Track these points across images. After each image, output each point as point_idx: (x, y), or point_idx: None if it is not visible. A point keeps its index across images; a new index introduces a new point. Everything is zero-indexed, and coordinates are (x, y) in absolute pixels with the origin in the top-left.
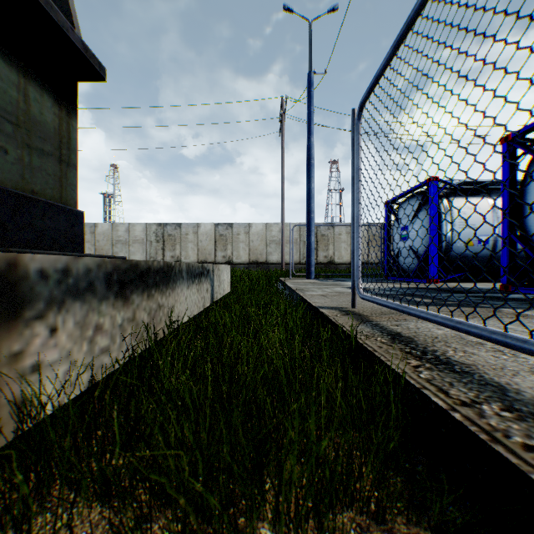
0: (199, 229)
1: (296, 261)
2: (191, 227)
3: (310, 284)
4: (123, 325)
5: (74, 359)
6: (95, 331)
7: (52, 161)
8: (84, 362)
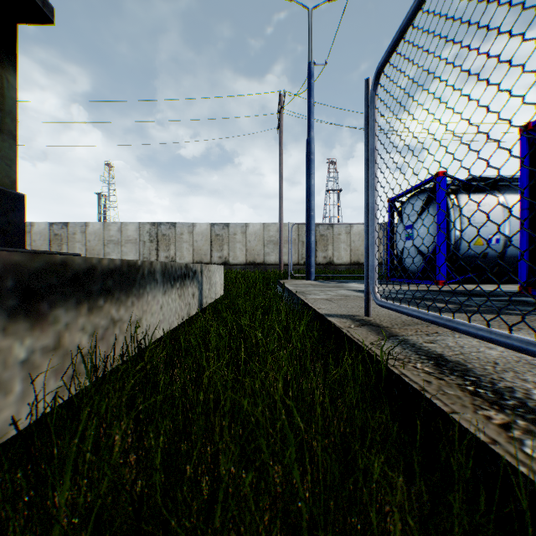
0: (195, 229)
1: (294, 262)
2: (186, 226)
3: (311, 287)
4: (30, 361)
5: None
6: None
7: None
8: None
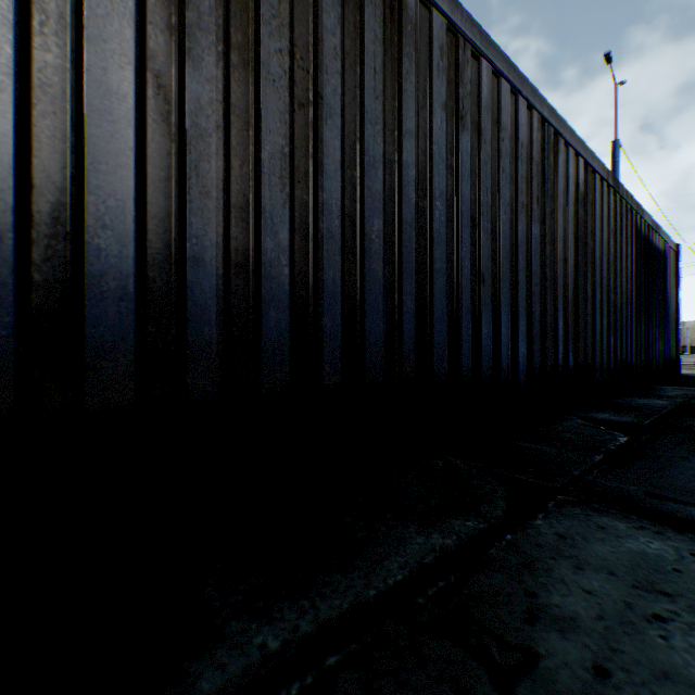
0: None
1: None
2: None
3: None
4: None
5: None
6: None
7: None
8: None
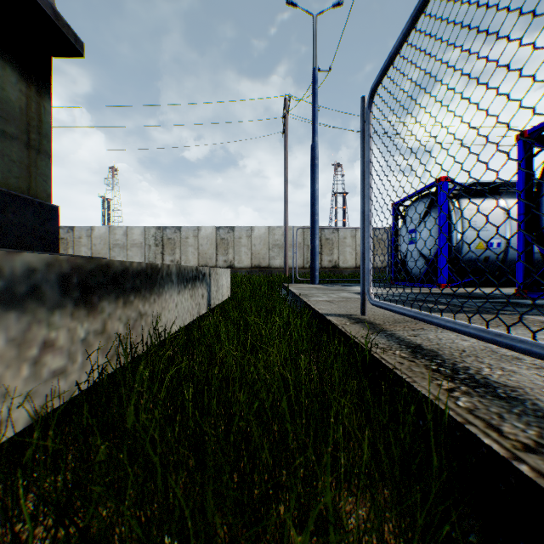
0: (200, 233)
1: (300, 266)
2: (191, 230)
3: (315, 290)
4: (87, 340)
5: (6, 388)
6: (43, 349)
7: (17, 146)
8: (24, 391)
